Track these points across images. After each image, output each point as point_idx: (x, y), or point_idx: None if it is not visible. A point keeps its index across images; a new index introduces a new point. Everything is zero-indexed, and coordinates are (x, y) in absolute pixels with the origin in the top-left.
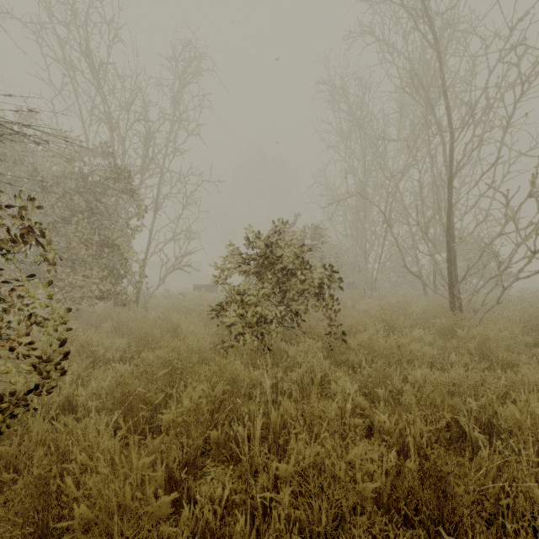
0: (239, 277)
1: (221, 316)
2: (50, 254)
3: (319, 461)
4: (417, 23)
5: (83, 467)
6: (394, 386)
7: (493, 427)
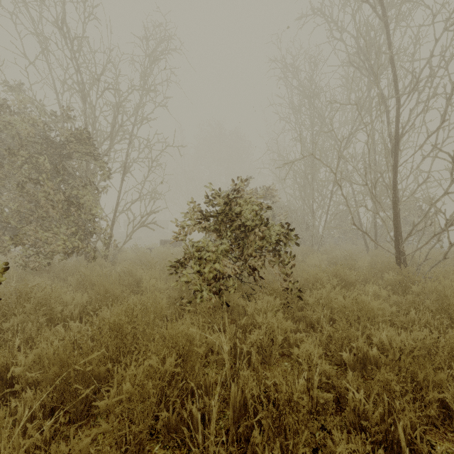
0: (201, 233)
1: (181, 271)
2: None
3: None
4: None
5: None
6: (358, 349)
7: None
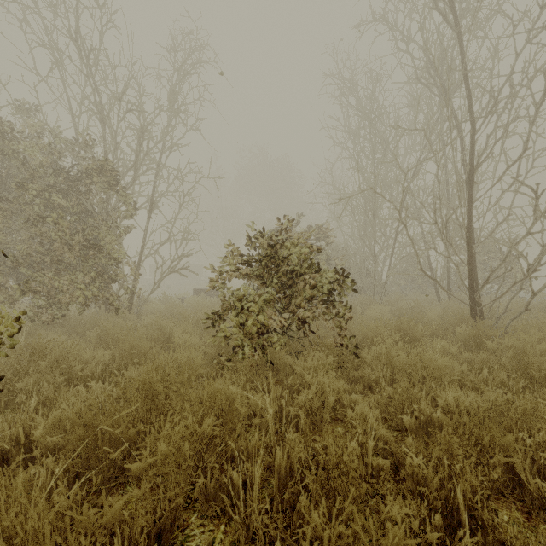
0: (242, 281)
1: (218, 325)
2: None
3: None
4: (434, 2)
5: None
6: (421, 412)
7: None
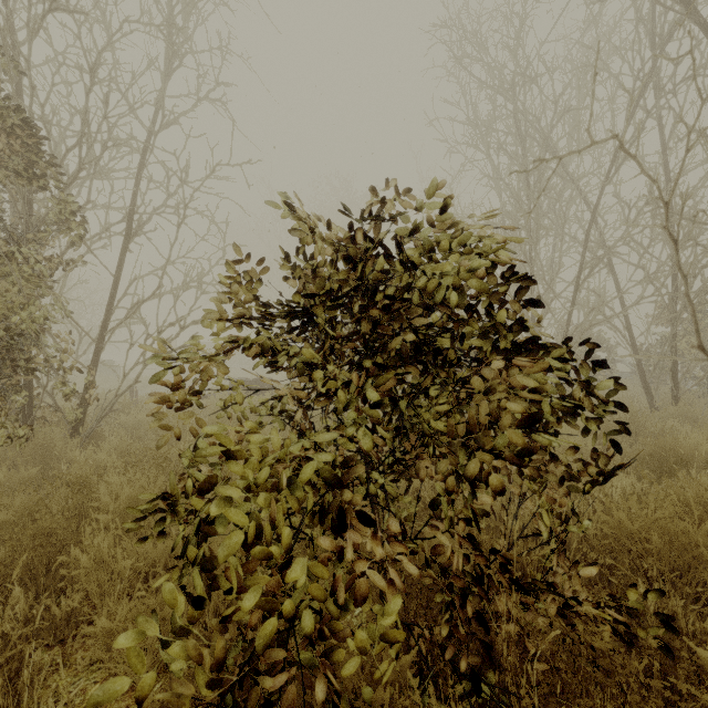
0: None
1: None
2: None
3: None
4: None
5: None
6: None
7: None
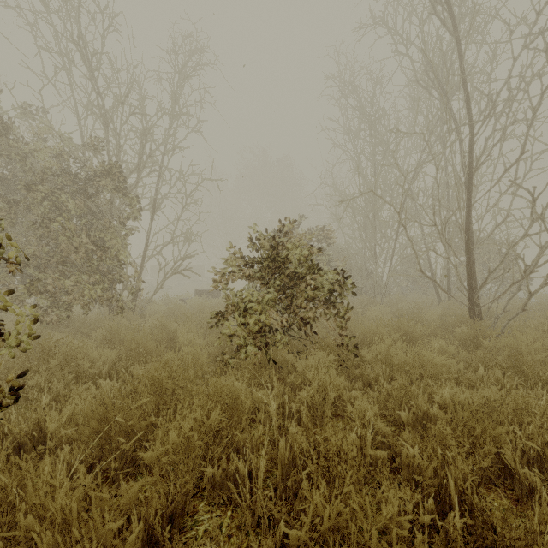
0: (243, 282)
1: (222, 324)
2: (11, 254)
3: (342, 524)
4: (433, 7)
5: (29, 535)
6: (418, 408)
7: (543, 461)
